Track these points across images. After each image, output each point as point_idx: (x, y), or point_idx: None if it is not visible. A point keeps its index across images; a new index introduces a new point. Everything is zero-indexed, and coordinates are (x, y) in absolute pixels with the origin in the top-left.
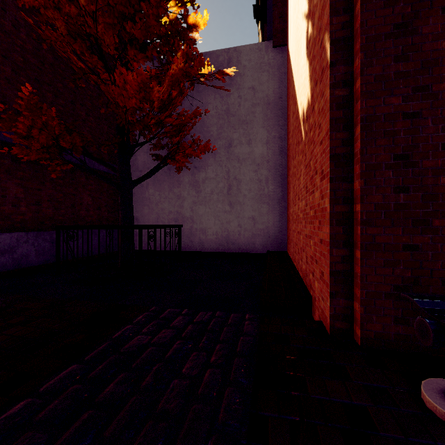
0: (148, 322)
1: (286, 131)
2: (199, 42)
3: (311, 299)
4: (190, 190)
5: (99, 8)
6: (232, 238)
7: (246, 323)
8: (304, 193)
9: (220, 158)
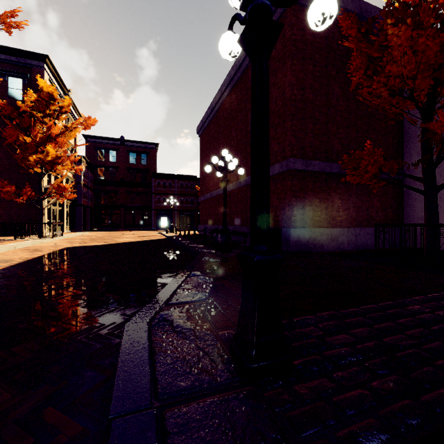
0: None
1: None
2: None
3: None
4: None
5: (419, 71)
6: None
7: None
8: None
9: None
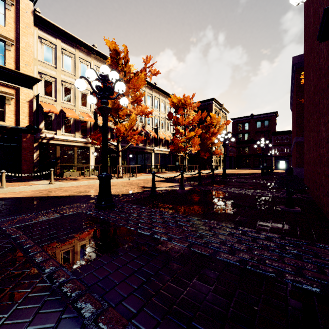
0: None
1: None
2: None
3: None
4: None
5: None
6: None
7: None
8: None
9: None
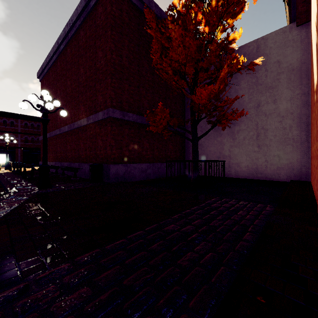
0: (217, 201)
1: (309, 88)
2: (236, 49)
3: (317, 205)
4: (228, 138)
5: (187, 61)
6: (260, 169)
7: (267, 207)
8: (315, 140)
9: (250, 115)
